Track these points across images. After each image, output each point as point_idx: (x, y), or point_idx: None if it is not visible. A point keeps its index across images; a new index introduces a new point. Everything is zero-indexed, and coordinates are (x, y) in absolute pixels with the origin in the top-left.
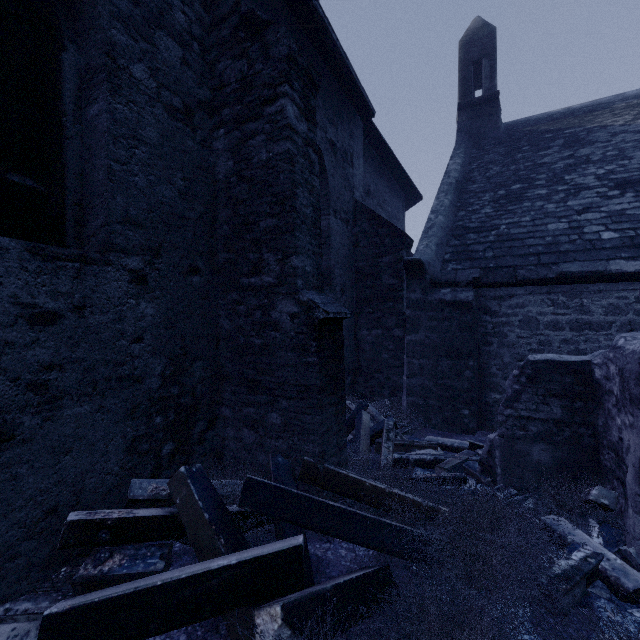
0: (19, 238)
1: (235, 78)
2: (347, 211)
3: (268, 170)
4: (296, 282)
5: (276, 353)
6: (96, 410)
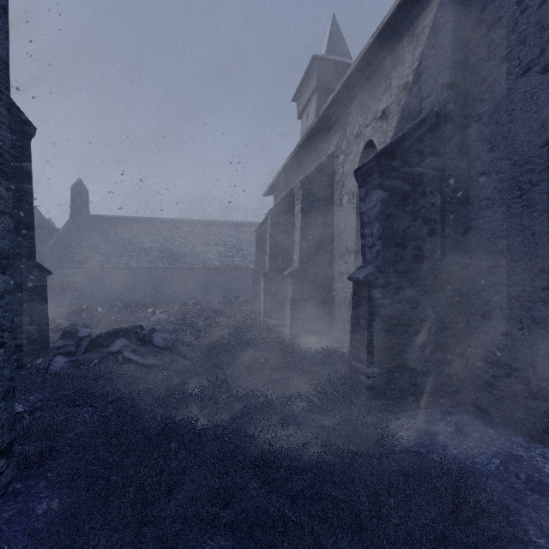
0: None
1: None
2: None
3: None
4: None
5: None
6: None
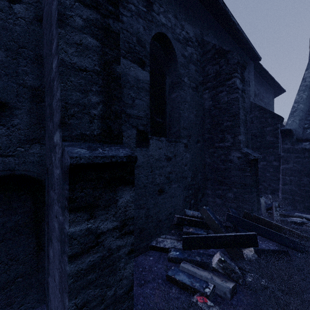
0: (158, 136)
1: (213, 72)
2: (247, 107)
3: (227, 104)
4: (240, 145)
5: (231, 171)
6: (178, 186)
